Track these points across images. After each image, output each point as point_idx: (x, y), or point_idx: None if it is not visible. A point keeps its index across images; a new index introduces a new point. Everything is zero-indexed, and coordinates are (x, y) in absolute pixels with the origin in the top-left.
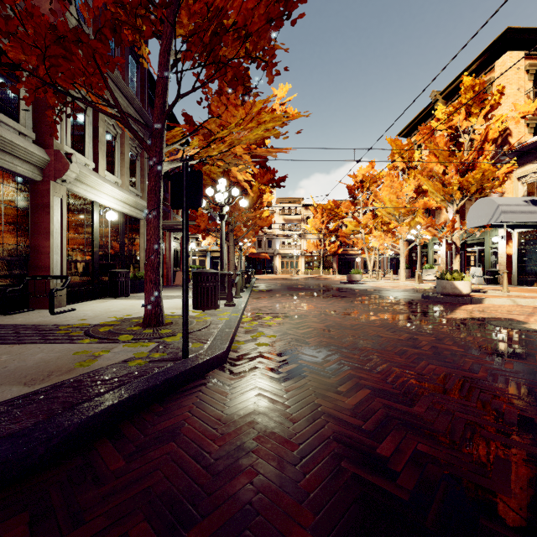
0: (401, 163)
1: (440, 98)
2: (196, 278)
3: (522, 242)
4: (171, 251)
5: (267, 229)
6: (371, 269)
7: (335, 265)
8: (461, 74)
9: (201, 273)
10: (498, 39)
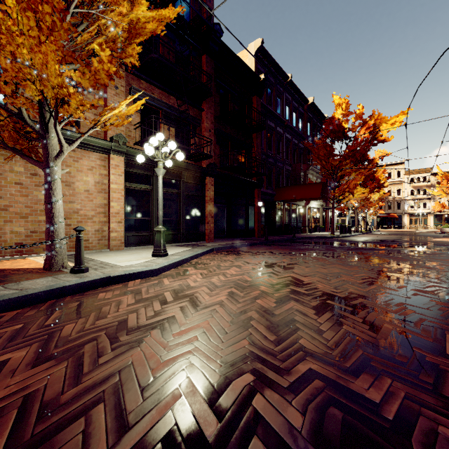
0: None
1: None
2: (341, 227)
3: None
4: (328, 217)
5: (396, 195)
6: None
7: None
8: None
9: (342, 225)
10: None
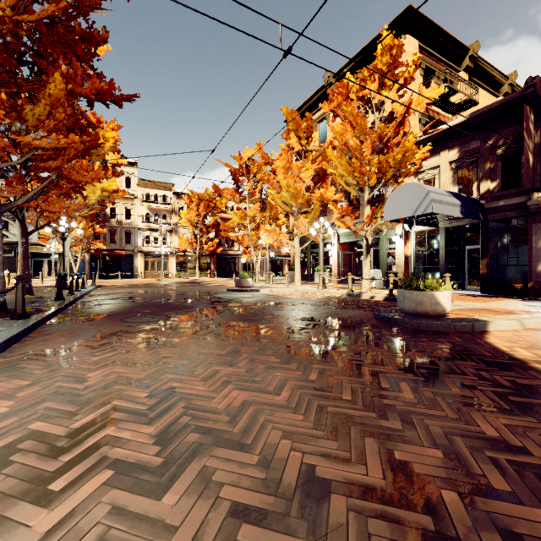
0: (297, 143)
1: (333, 81)
2: None
3: (419, 243)
4: None
5: (124, 218)
6: (258, 272)
7: (213, 267)
8: (358, 55)
9: None
10: (399, 17)
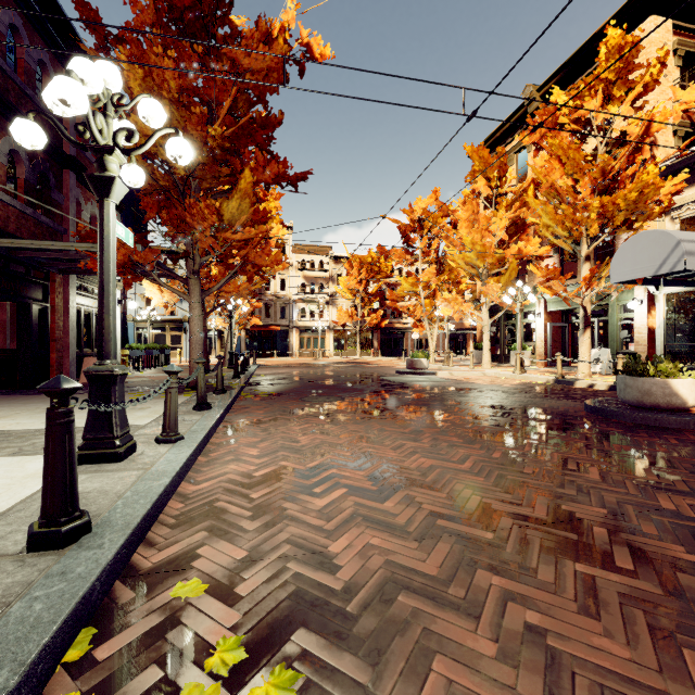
0: (486, 187)
1: (537, 96)
2: None
3: (672, 310)
4: (70, 314)
5: (279, 290)
6: (433, 350)
7: (376, 344)
8: (574, 56)
9: None
10: None
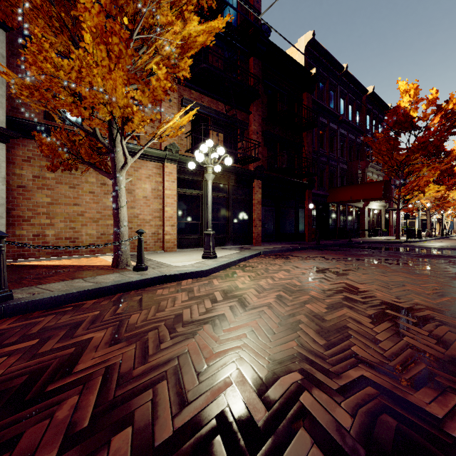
0: None
1: None
2: (408, 230)
3: None
4: (392, 220)
5: None
6: None
7: None
8: None
9: (409, 229)
10: None
